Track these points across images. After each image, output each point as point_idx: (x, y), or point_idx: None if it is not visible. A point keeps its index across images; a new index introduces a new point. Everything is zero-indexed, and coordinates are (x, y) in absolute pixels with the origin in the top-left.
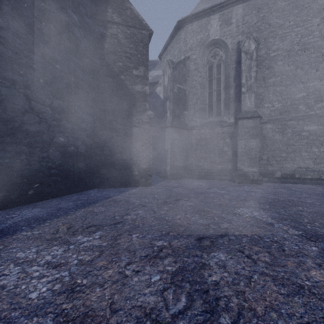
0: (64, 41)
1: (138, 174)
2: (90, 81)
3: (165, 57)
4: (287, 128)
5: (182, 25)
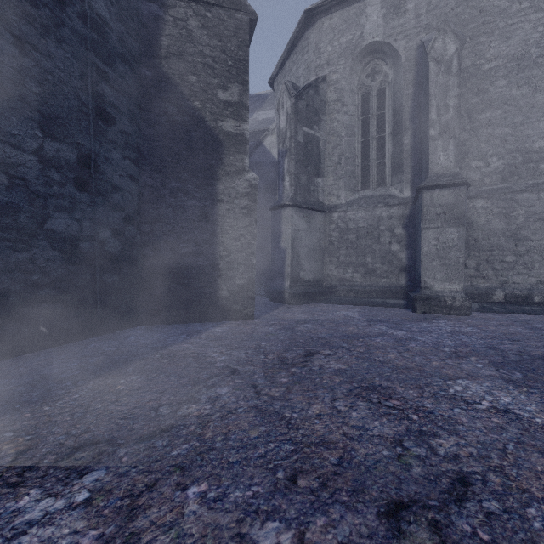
0: (70, 19)
1: (229, 296)
2: (131, 111)
3: (280, 82)
4: (516, 207)
5: (312, 18)
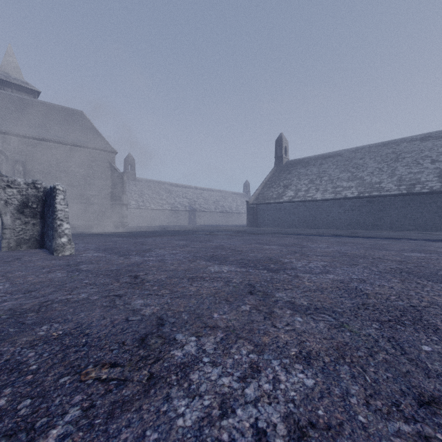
0: None
1: None
2: None
3: None
4: None
5: None
